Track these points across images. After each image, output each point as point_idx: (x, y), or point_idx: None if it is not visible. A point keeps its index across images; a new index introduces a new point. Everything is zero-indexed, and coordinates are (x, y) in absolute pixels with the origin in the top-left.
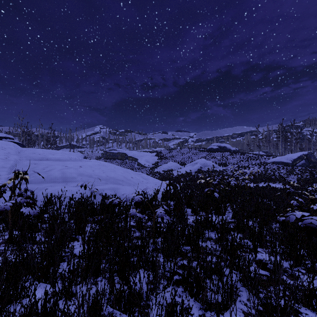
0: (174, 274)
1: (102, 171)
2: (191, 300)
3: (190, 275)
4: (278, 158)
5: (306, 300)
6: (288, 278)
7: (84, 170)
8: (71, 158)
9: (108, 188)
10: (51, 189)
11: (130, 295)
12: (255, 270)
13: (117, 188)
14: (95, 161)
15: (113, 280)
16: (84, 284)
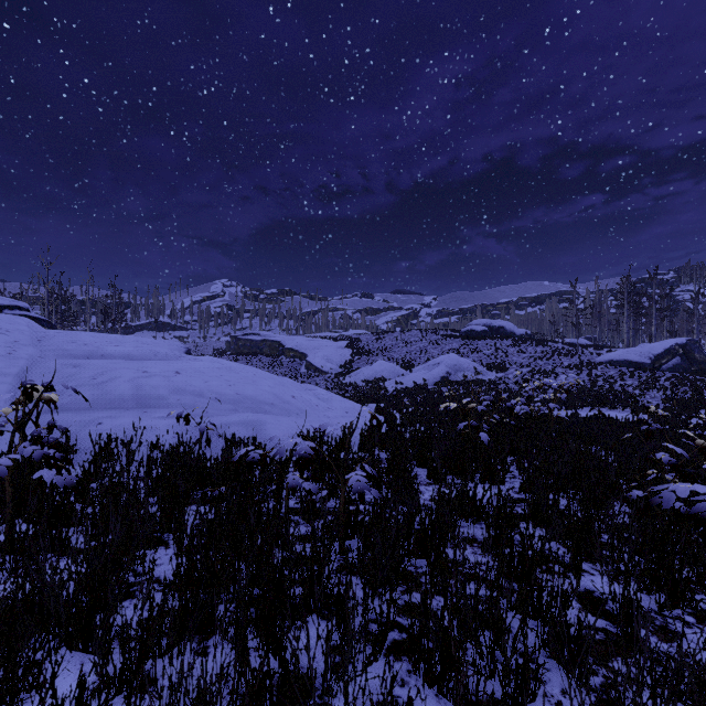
0: (389, 627)
1: (226, 382)
2: (430, 694)
3: (427, 634)
4: (620, 353)
5: (702, 693)
6: (661, 642)
7: (186, 381)
8: (156, 353)
9: (240, 423)
10: (110, 425)
11: (283, 685)
12: (581, 621)
13: (259, 423)
14: (212, 359)
15: (245, 648)
16: (176, 658)
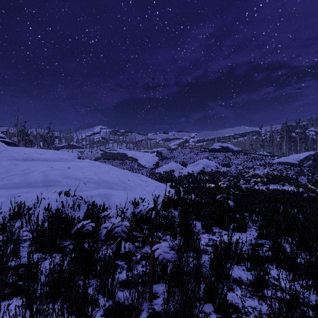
0: None
1: (94, 172)
2: None
3: None
4: (283, 159)
5: None
6: None
7: (73, 172)
8: (61, 158)
9: (98, 195)
10: (25, 197)
11: None
12: None
13: (108, 195)
14: (89, 161)
15: None
16: None
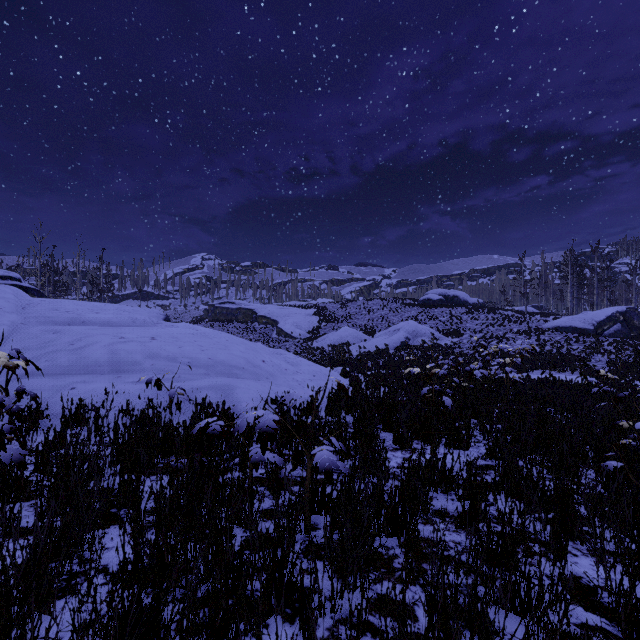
0: (361, 632)
1: (199, 347)
2: None
3: None
4: (565, 320)
5: None
6: None
7: (161, 346)
8: (134, 319)
9: (210, 387)
10: (83, 390)
11: None
12: (589, 635)
13: (229, 387)
14: (187, 326)
15: None
16: None
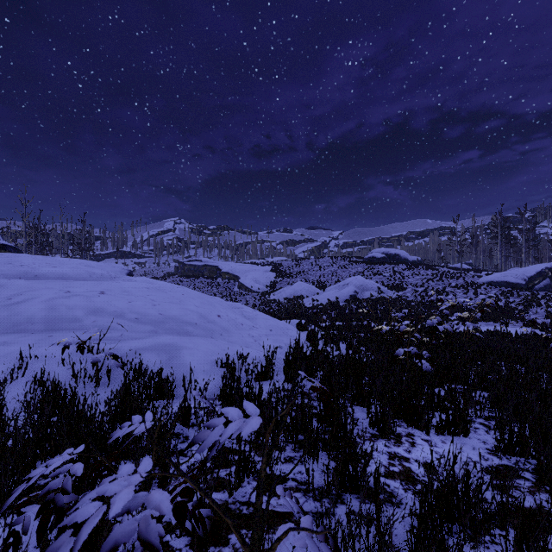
0: None
1: (151, 302)
2: None
3: None
4: (498, 276)
5: None
6: None
7: (108, 301)
8: (91, 273)
9: (152, 348)
10: None
11: None
12: None
13: (174, 348)
14: (146, 280)
15: None
16: None
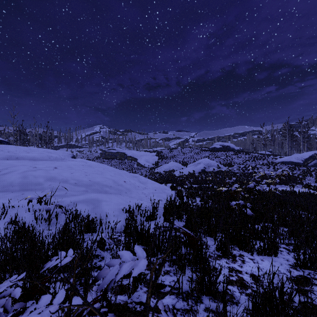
0: None
1: (84, 173)
2: None
3: None
4: (287, 158)
5: None
6: None
7: (59, 173)
8: (50, 156)
9: (84, 201)
10: None
11: None
12: None
13: (97, 201)
14: (82, 160)
15: None
16: None
